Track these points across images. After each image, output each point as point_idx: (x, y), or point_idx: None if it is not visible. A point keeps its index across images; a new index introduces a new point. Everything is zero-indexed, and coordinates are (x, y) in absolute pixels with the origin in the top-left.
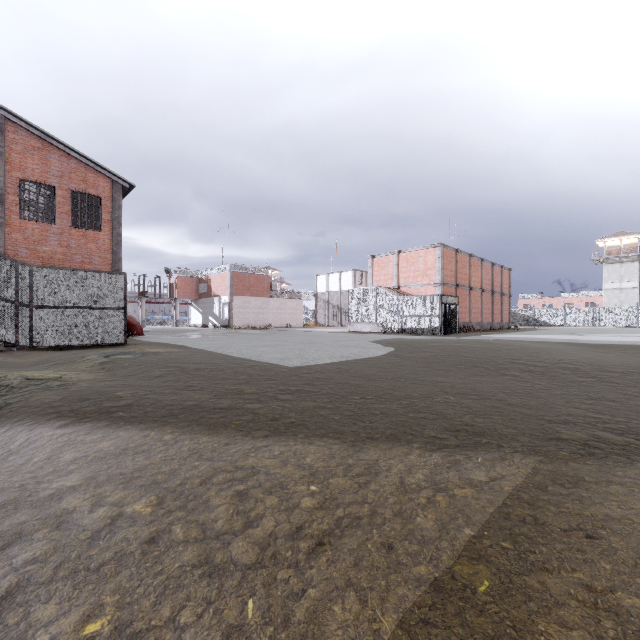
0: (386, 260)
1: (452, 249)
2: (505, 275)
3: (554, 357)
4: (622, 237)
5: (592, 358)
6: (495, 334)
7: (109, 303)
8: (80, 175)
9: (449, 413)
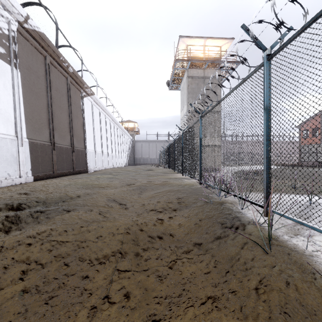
0: None
1: None
2: None
3: None
4: None
5: None
6: None
7: None
8: None
9: None
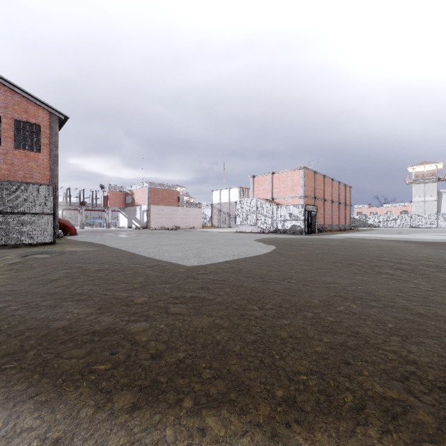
0: (263, 179)
1: (312, 171)
2: (347, 191)
3: (408, 254)
4: (425, 165)
5: (437, 254)
6: (344, 233)
7: (40, 209)
8: (22, 107)
9: (368, 334)
